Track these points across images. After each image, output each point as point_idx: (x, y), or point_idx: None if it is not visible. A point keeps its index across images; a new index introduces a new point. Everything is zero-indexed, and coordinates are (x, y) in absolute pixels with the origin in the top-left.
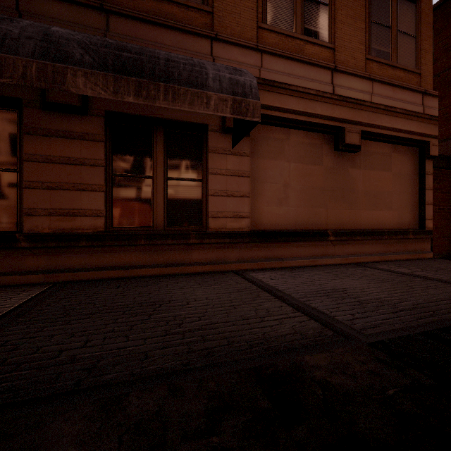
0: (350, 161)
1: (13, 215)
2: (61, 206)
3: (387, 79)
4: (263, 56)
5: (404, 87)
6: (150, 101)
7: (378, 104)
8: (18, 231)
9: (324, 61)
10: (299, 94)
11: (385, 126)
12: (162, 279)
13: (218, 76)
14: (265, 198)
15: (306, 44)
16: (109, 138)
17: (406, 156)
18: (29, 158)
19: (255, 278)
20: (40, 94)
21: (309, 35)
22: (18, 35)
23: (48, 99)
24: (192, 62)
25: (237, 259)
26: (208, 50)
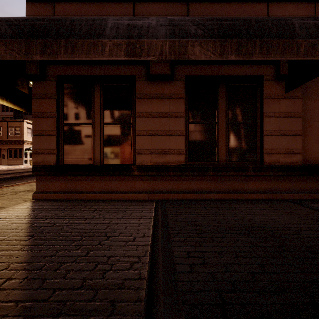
0: None
1: (129, 154)
2: (157, 146)
3: None
4: (317, 5)
5: None
6: (248, 57)
7: None
8: (132, 164)
9: None
10: None
11: None
12: (231, 203)
13: (303, 24)
14: (313, 135)
15: None
16: (186, 96)
17: None
18: (139, 115)
19: None
20: (145, 70)
21: None
22: (155, 25)
23: (151, 73)
24: (274, 18)
25: (289, 190)
26: (265, 12)
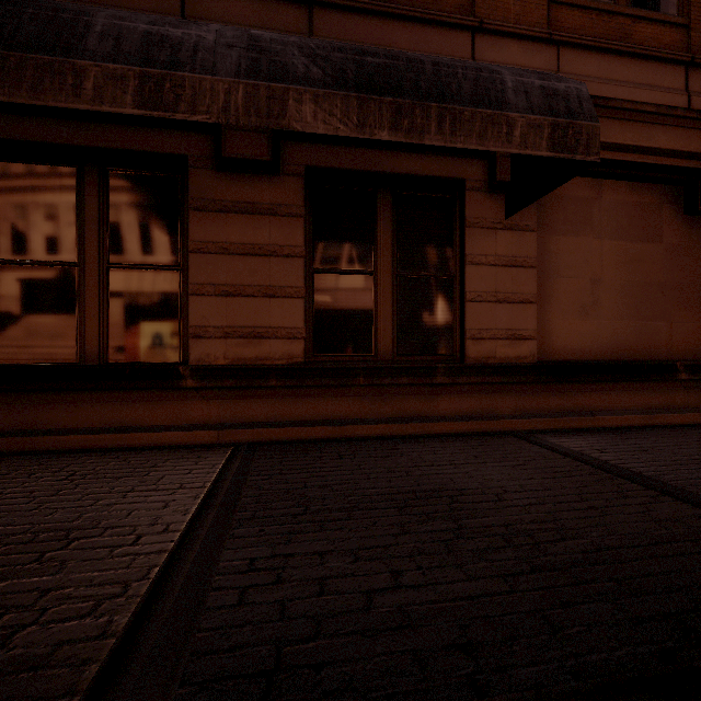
0: None
1: (174, 338)
2: (242, 322)
3: None
4: (561, 52)
5: None
6: (415, 137)
7: None
8: (181, 362)
9: (671, 50)
10: (626, 113)
11: None
12: (399, 444)
13: (522, 84)
14: (558, 304)
15: (636, 22)
16: (309, 211)
17: None
18: (197, 248)
19: (568, 449)
20: (212, 145)
21: (640, 6)
22: (214, 43)
23: (226, 153)
24: (471, 65)
25: (513, 412)
26: (468, 50)
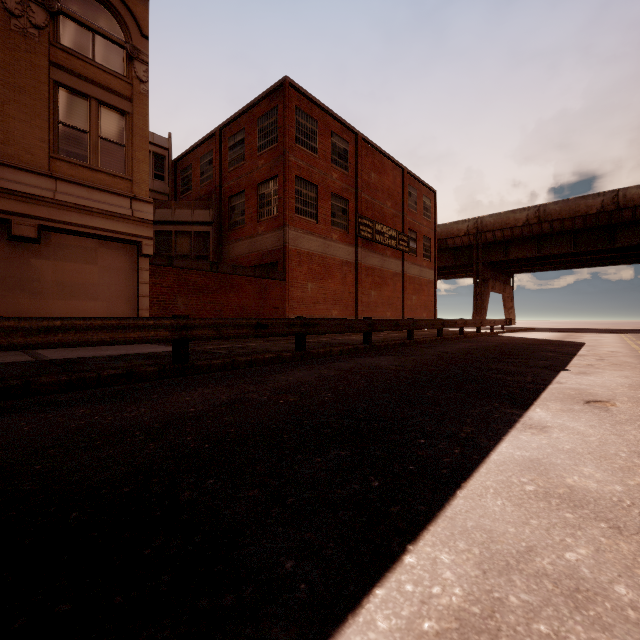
0: (33, 252)
1: None
2: None
3: (79, 181)
4: None
5: (104, 190)
6: None
7: (65, 202)
8: None
9: None
10: None
11: (77, 223)
12: None
13: None
14: None
15: None
16: None
17: (119, 252)
18: None
19: None
20: None
21: None
22: None
23: None
24: None
25: None
26: None
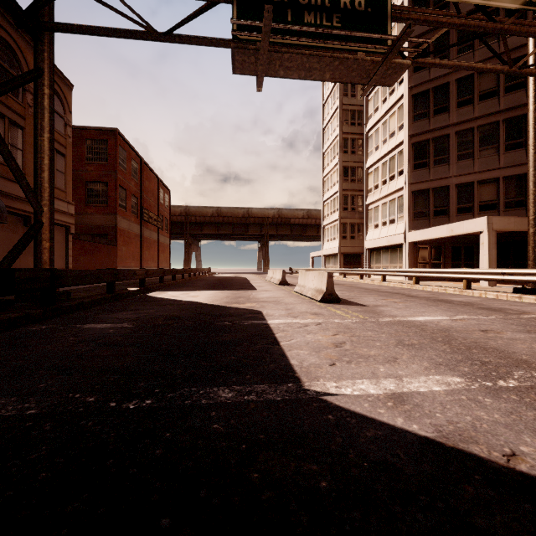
0: None
1: None
2: None
3: None
4: None
5: (59, 198)
6: None
7: None
8: None
9: None
10: (9, 196)
11: None
12: None
13: None
14: None
15: None
16: None
17: (60, 231)
18: None
19: None
20: None
21: None
22: None
23: None
24: None
25: None
26: None
